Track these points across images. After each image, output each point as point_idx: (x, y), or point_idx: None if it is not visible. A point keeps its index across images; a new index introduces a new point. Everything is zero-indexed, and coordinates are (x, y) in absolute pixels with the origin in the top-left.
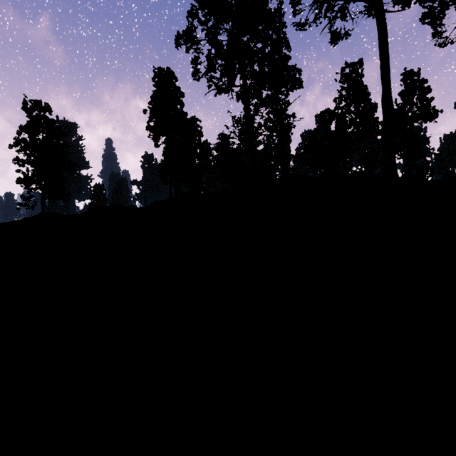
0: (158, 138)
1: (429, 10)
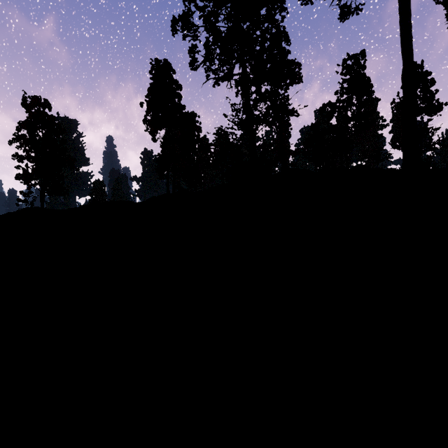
0: (155, 132)
1: None
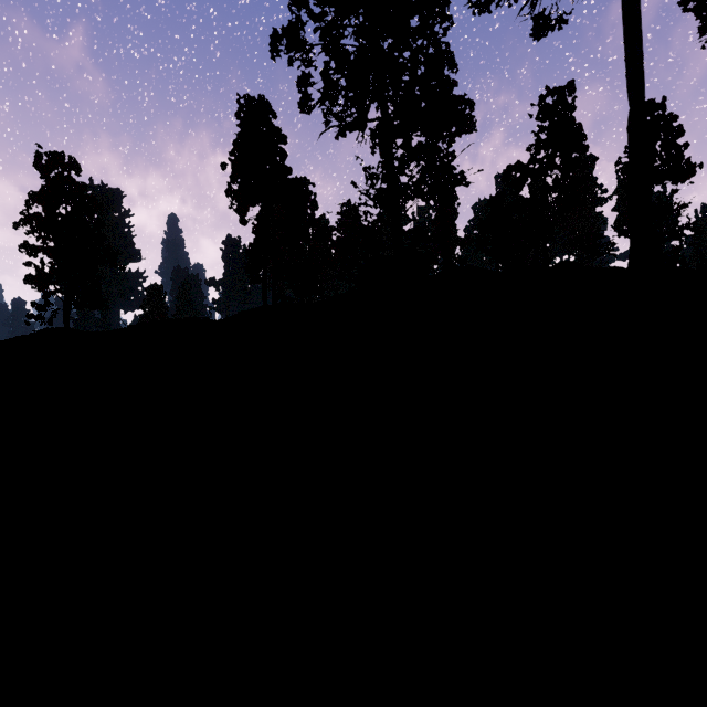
0: (245, 210)
1: None
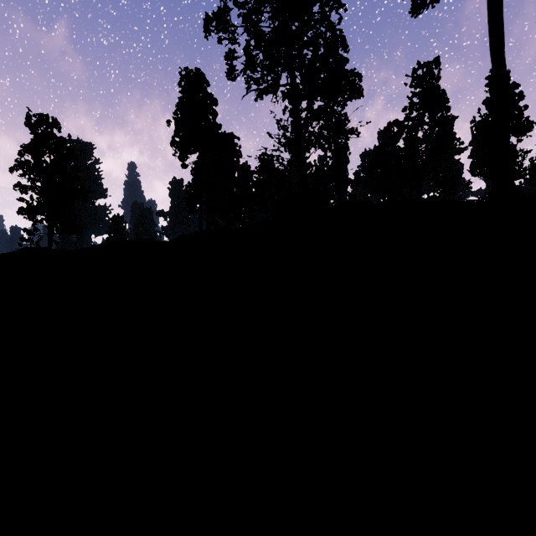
0: (185, 156)
1: None
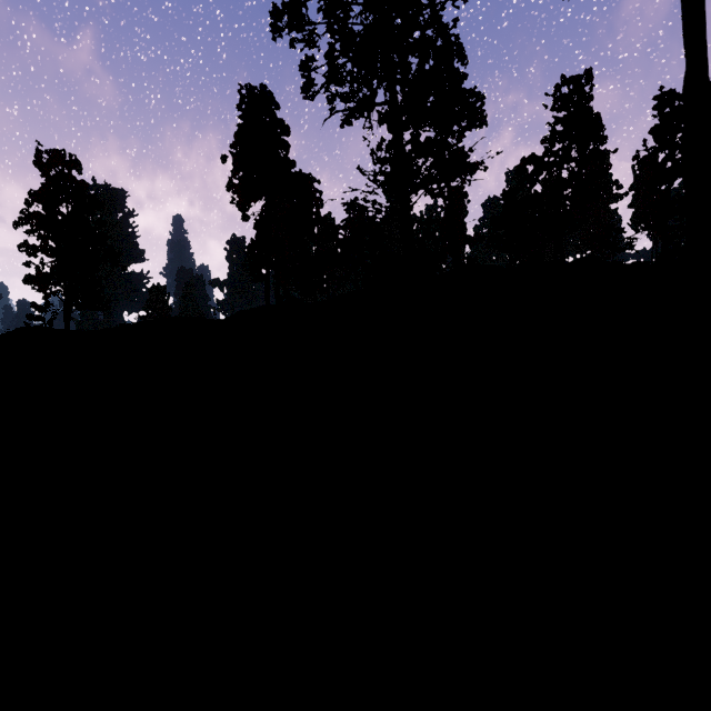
0: (247, 205)
1: None
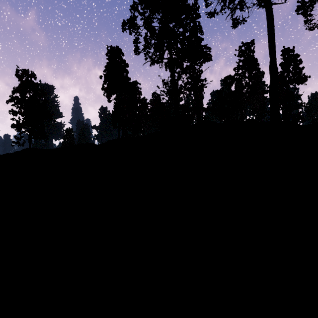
0: (110, 96)
1: (302, 4)
